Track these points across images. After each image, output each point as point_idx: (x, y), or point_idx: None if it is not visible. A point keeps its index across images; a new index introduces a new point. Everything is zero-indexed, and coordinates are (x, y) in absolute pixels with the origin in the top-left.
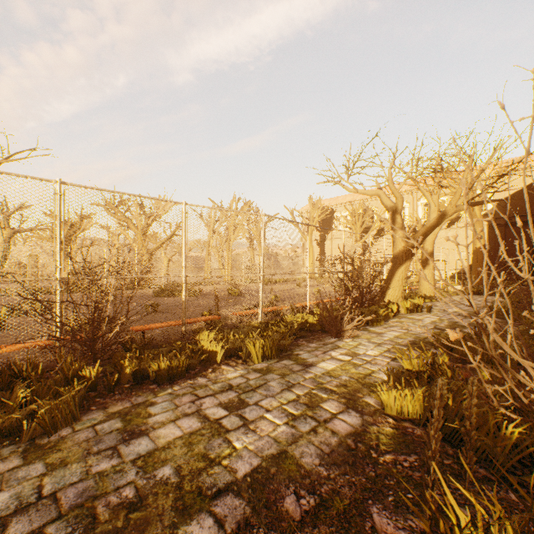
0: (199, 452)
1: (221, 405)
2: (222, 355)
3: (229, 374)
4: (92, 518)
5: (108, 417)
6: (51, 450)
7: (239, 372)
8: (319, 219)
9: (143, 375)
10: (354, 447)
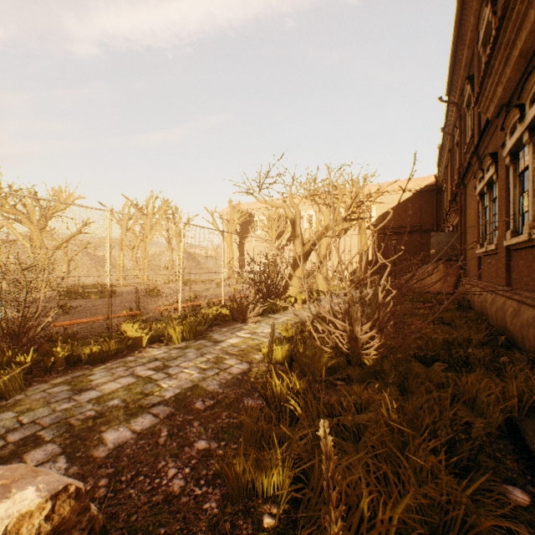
0: (138, 392)
1: (150, 369)
2: (147, 340)
3: (154, 352)
4: (69, 425)
5: (54, 385)
6: (14, 406)
7: (163, 350)
8: (239, 221)
9: (74, 360)
10: (241, 378)
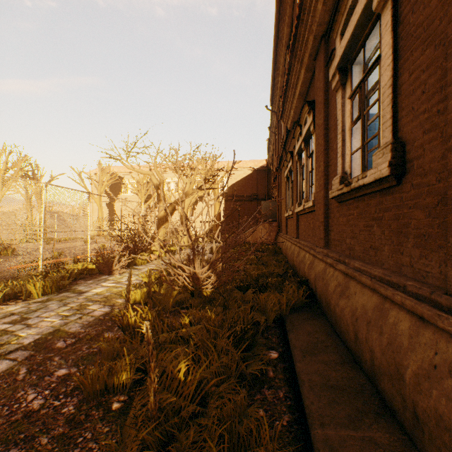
0: None
1: (6, 323)
2: (0, 298)
3: (10, 309)
4: None
5: None
6: None
7: (21, 306)
8: (109, 183)
9: None
10: (103, 318)
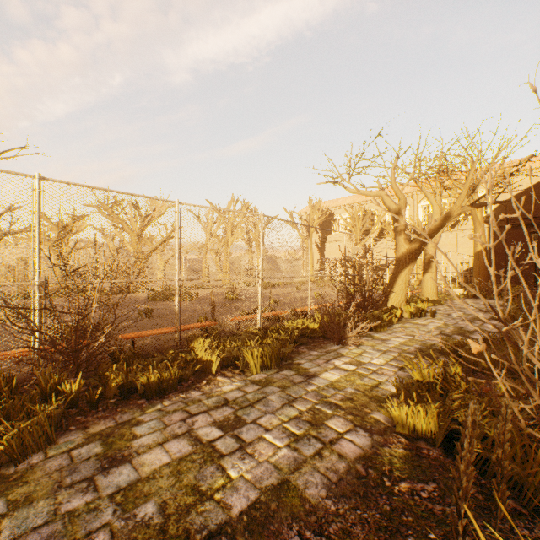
0: (189, 483)
1: (215, 423)
2: (218, 364)
3: (225, 386)
4: None
5: (87, 440)
6: (16, 483)
7: (236, 384)
8: (319, 221)
9: (131, 388)
10: (364, 474)
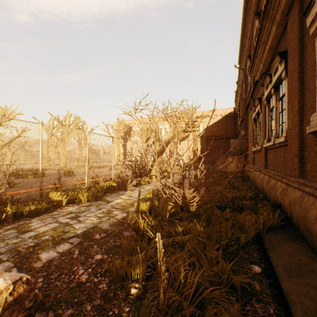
0: (60, 231)
1: (68, 218)
2: (65, 202)
3: (70, 209)
4: (18, 251)
5: (6, 230)
6: None
7: (76, 207)
8: (123, 131)
9: (18, 215)
10: (122, 221)
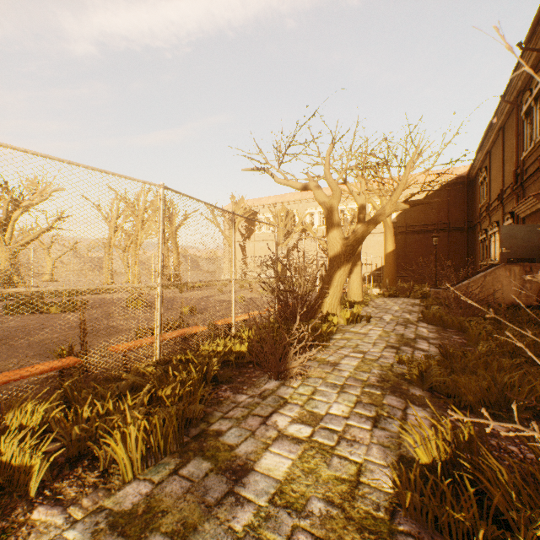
0: None
1: None
2: (46, 471)
3: None
4: None
5: None
6: None
7: None
8: (242, 219)
9: None
10: None
